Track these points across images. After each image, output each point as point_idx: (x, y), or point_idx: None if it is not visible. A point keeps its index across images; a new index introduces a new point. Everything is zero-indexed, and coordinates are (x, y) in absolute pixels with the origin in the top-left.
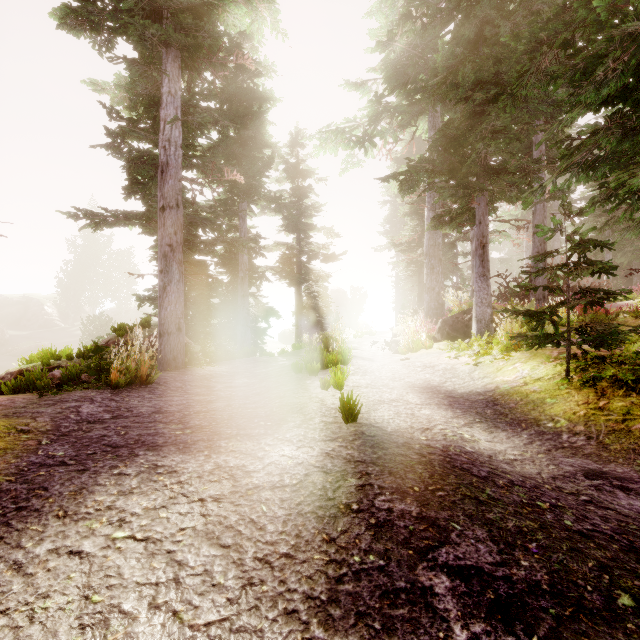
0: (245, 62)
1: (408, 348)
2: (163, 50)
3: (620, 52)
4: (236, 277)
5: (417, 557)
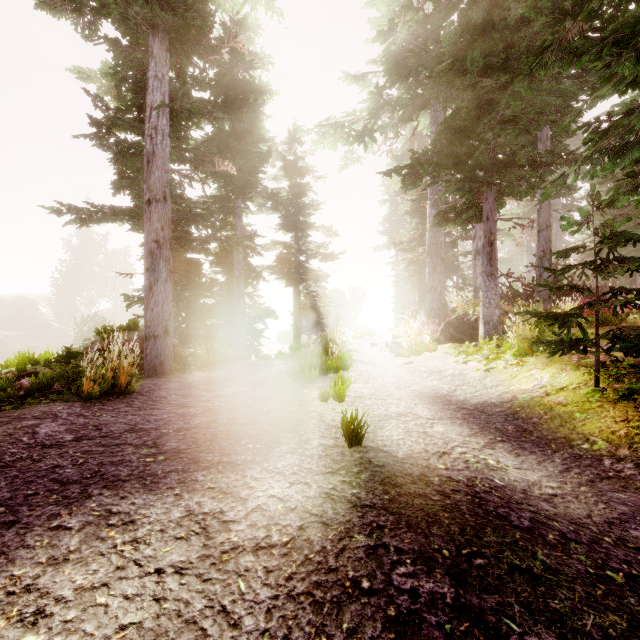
0: (238, 45)
1: (411, 351)
2: (149, 31)
3: None
4: (232, 276)
5: None
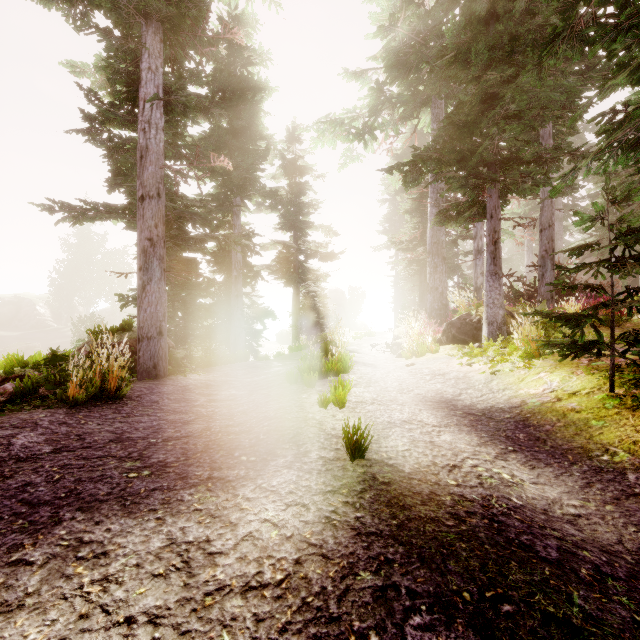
0: (235, 37)
1: (412, 352)
2: (142, 21)
3: None
4: (230, 276)
5: None
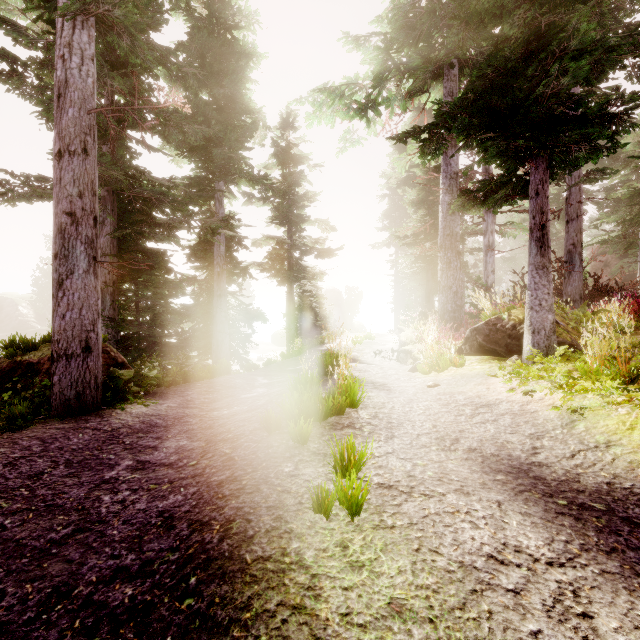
0: None
1: (431, 366)
2: None
3: None
4: (213, 273)
5: None
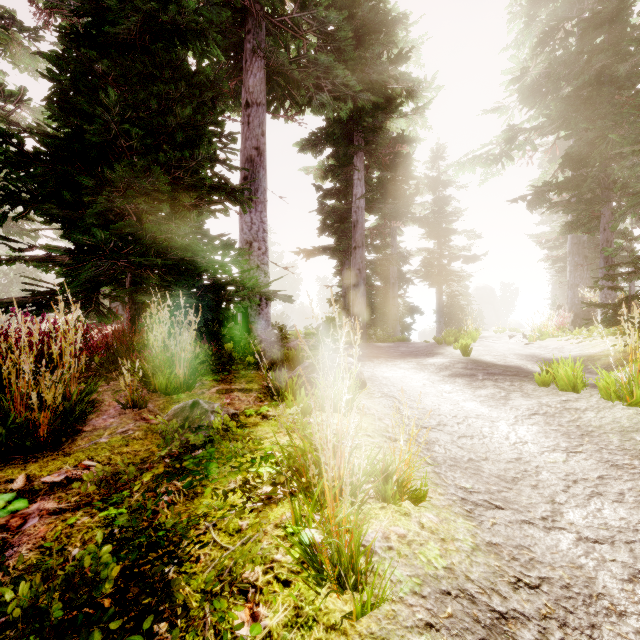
0: (403, 148)
1: (536, 337)
2: (354, 154)
3: (638, 152)
4: (387, 282)
5: (476, 372)
